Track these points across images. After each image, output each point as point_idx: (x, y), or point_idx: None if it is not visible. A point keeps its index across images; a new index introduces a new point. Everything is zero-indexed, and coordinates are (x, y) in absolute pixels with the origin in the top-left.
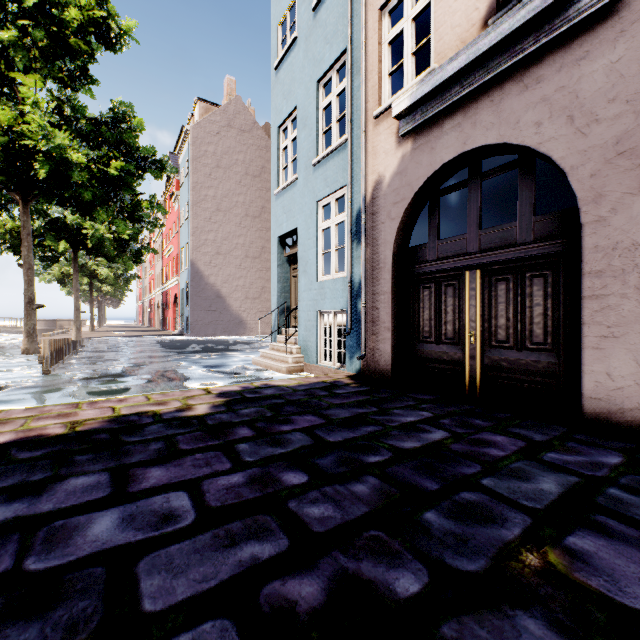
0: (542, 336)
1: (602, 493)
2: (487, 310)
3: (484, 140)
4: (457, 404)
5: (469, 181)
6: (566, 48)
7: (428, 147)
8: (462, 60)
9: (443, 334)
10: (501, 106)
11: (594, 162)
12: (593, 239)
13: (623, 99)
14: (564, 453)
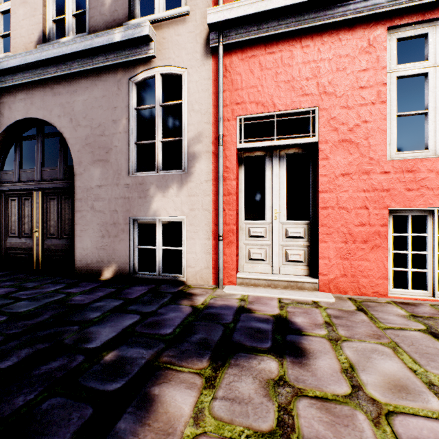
0: (69, 231)
1: (13, 304)
2: (46, 216)
3: (37, 115)
4: (14, 275)
5: (37, 136)
6: (70, 83)
7: (8, 106)
8: (18, 61)
9: (23, 231)
10: (45, 99)
11: (79, 145)
12: (79, 183)
13: (88, 119)
14: (32, 290)
